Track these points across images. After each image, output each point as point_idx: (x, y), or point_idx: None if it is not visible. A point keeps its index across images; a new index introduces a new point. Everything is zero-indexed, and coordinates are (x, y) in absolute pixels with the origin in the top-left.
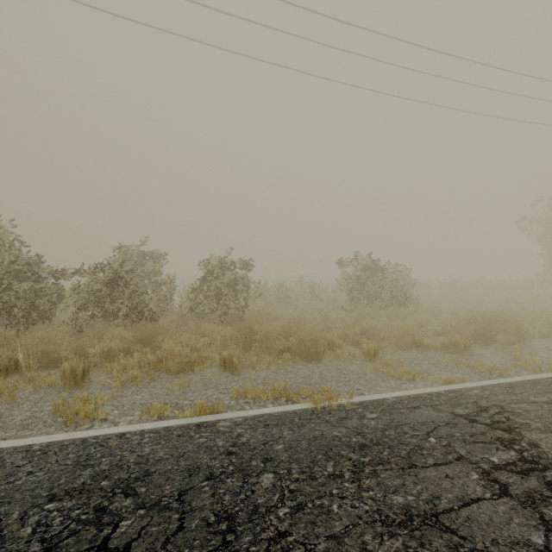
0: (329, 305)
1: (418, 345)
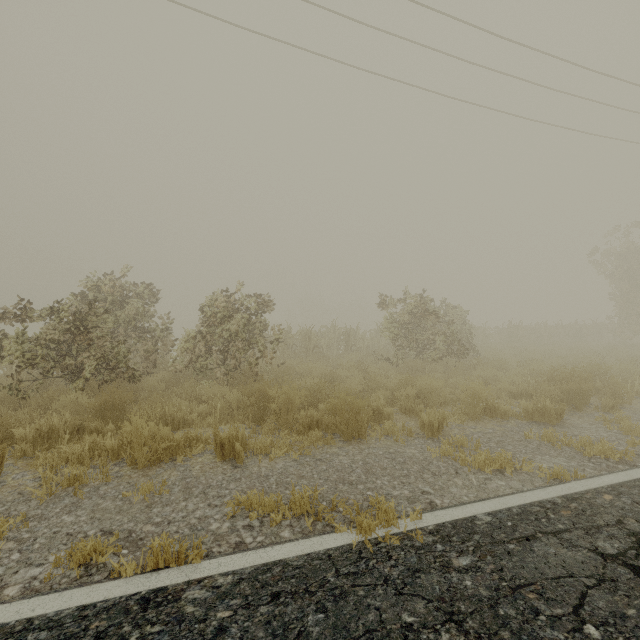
0: (368, 356)
1: (493, 412)
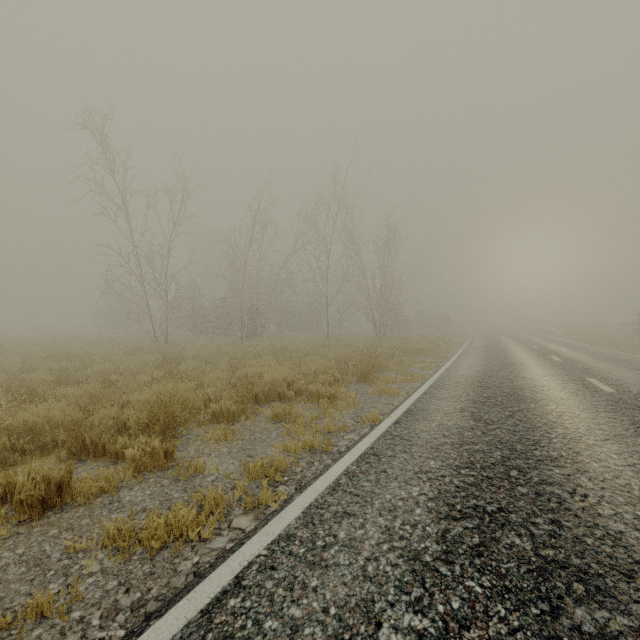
0: None
1: None
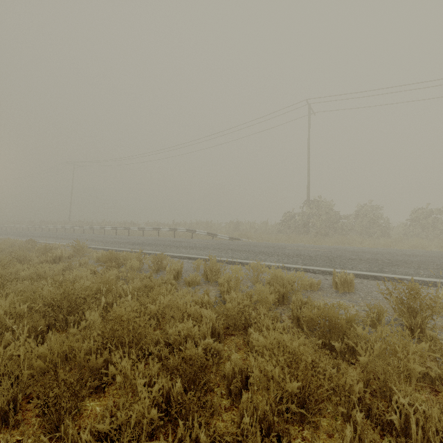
0: None
1: None
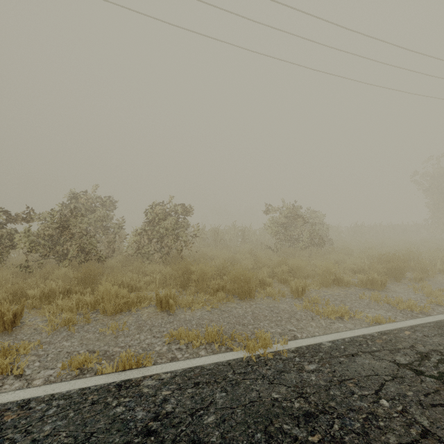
0: (257, 246)
1: (339, 282)
